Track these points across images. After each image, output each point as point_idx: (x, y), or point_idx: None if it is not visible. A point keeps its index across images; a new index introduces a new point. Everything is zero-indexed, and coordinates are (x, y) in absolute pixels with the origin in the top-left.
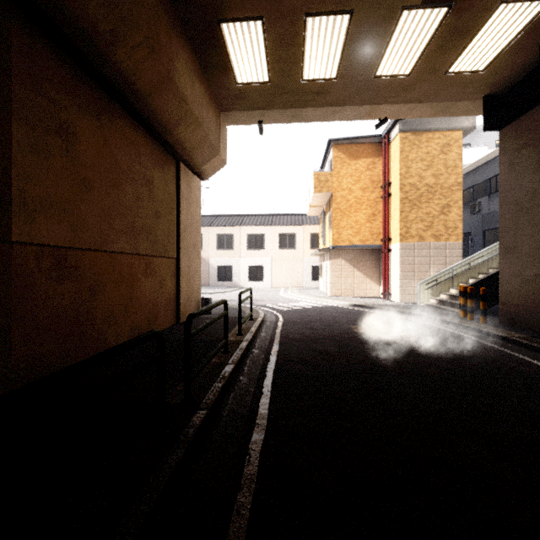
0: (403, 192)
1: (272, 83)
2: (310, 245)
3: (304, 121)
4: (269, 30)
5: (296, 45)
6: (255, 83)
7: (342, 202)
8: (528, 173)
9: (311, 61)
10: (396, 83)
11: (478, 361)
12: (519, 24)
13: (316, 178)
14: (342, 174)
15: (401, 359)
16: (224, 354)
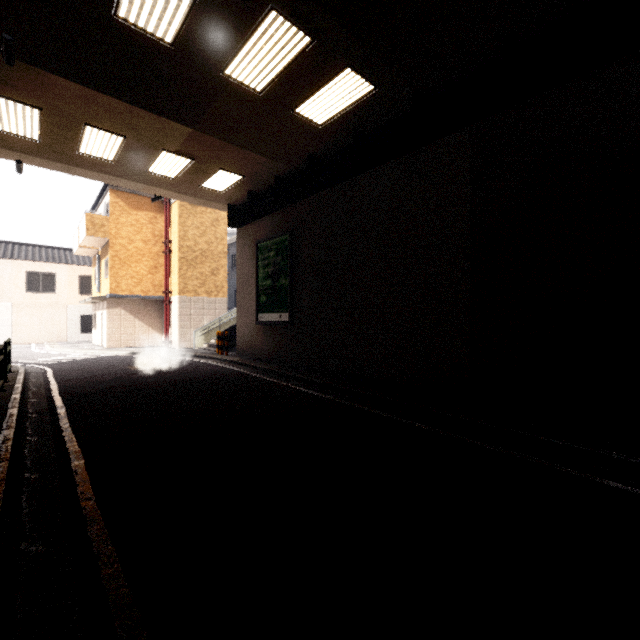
0: (182, 253)
1: (43, 142)
2: (79, 290)
3: (77, 175)
4: (47, 116)
5: (74, 133)
6: (21, 136)
7: (122, 250)
8: (247, 262)
9: (89, 146)
10: (165, 179)
11: (206, 372)
12: (233, 180)
13: (90, 220)
14: (122, 222)
15: (160, 377)
16: (1, 392)
